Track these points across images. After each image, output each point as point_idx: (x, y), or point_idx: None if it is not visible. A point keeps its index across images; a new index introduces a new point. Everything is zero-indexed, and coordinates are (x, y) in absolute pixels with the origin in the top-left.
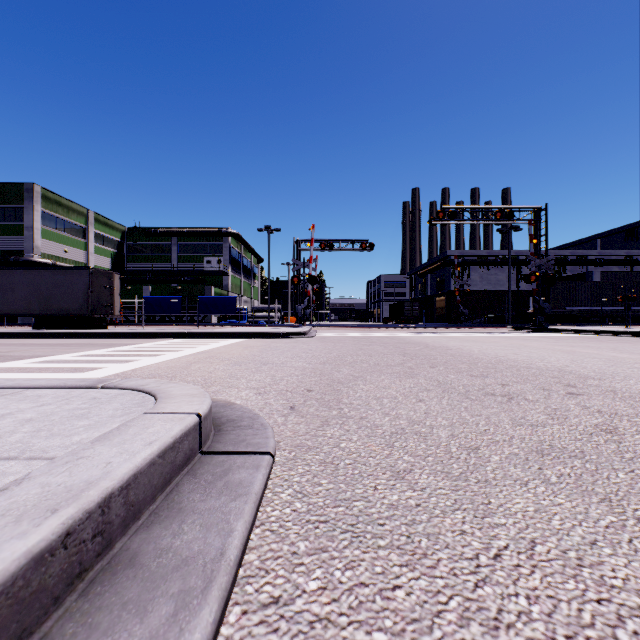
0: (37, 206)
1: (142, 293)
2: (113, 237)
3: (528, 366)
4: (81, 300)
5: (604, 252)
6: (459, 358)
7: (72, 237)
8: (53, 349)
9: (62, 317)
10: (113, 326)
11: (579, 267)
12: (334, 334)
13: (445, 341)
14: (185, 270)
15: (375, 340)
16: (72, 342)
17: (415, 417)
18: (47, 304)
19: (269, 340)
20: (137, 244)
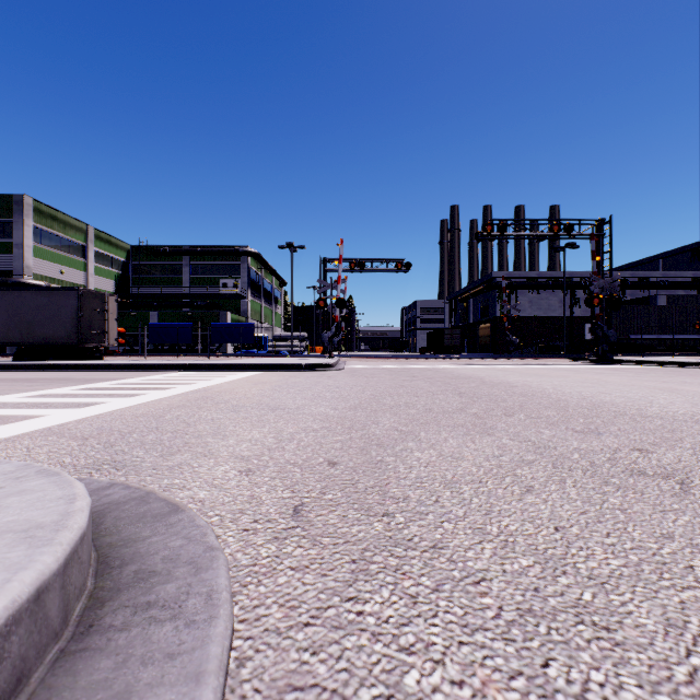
0: (28, 220)
1: (149, 319)
2: (117, 257)
3: (642, 413)
4: (69, 326)
5: (668, 274)
6: (536, 400)
7: (69, 256)
8: (9, 386)
9: (47, 346)
10: (111, 357)
11: (640, 290)
12: (366, 366)
13: (502, 375)
14: (198, 294)
15: (416, 374)
16: (45, 376)
17: (544, 543)
18: (29, 331)
19: (288, 374)
20: (144, 265)
